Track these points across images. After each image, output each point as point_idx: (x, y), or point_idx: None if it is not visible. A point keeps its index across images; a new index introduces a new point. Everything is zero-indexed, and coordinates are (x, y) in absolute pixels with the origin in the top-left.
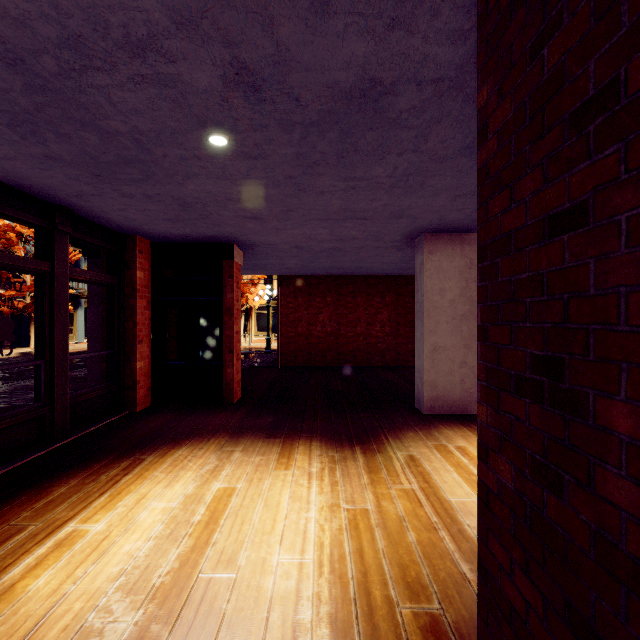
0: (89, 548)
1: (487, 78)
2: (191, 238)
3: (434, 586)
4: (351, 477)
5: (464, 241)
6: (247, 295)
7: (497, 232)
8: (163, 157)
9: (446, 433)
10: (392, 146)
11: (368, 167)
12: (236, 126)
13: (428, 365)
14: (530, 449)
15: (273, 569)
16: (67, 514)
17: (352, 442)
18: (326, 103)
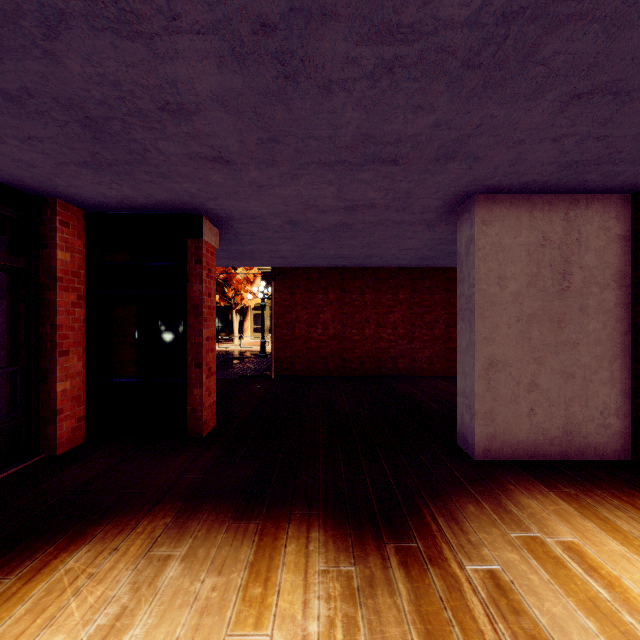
0: None
1: None
2: (139, 205)
3: None
4: None
5: (534, 206)
6: (242, 293)
7: None
8: None
9: (528, 506)
10: None
11: None
12: None
13: (481, 388)
14: None
15: None
16: None
17: (379, 531)
18: None
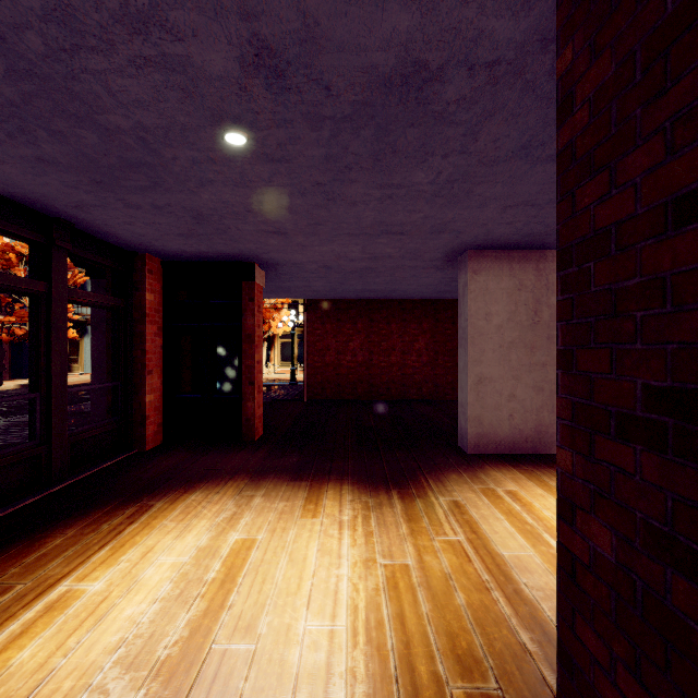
0: (84, 612)
1: (572, 34)
2: (207, 256)
3: (489, 660)
4: (388, 526)
5: (513, 259)
6: (270, 321)
7: (588, 229)
8: (173, 160)
9: (494, 475)
10: (436, 146)
11: (408, 172)
12: (256, 121)
13: (472, 398)
14: (643, 512)
15: (299, 638)
16: (61, 571)
17: (388, 485)
18: (361, 92)
